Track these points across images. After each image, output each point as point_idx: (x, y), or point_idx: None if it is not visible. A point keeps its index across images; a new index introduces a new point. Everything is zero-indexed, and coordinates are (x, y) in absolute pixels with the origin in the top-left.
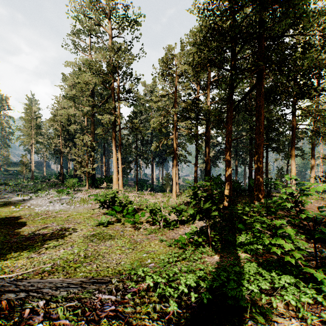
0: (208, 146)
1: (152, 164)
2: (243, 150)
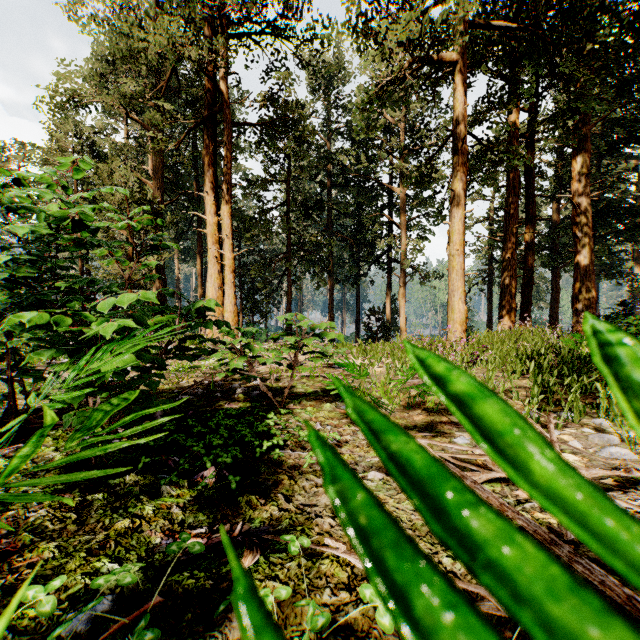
0: (583, 143)
1: (331, 286)
2: (628, 222)
